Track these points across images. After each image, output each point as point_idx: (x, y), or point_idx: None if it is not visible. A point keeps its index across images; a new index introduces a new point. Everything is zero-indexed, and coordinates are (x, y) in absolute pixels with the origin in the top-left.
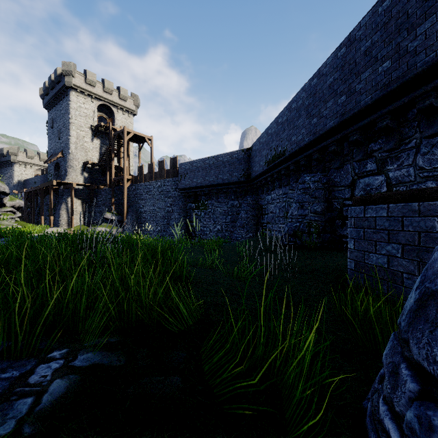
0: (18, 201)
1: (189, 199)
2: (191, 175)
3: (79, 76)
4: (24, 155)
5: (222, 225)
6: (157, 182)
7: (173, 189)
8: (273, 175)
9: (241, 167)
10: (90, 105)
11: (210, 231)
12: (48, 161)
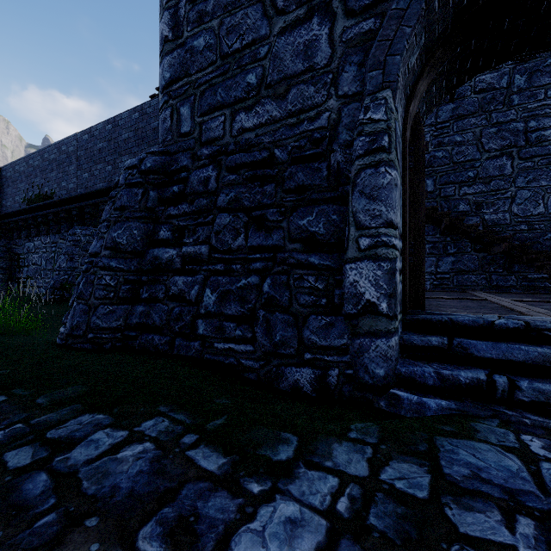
0: None
1: None
2: None
3: None
4: None
5: None
6: None
7: None
8: (37, 218)
9: None
10: None
11: None
12: None
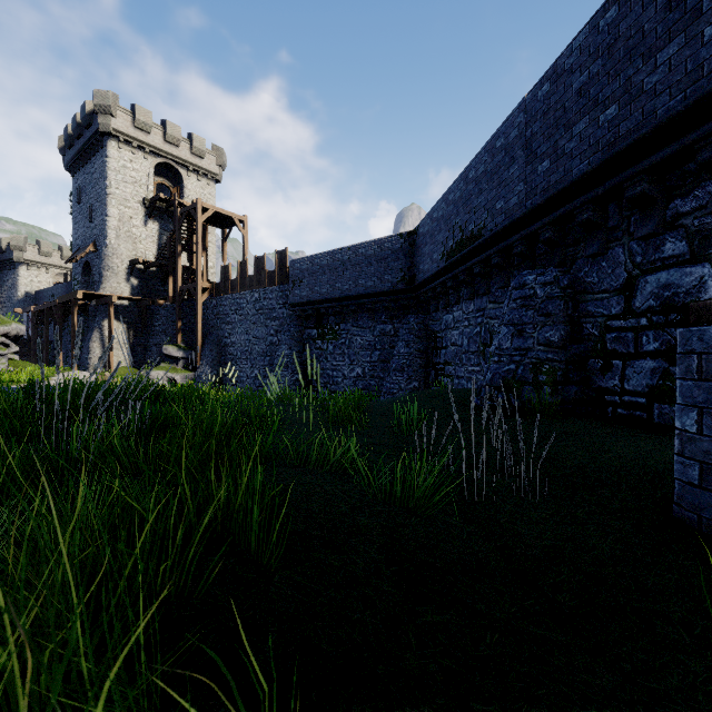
0: (14, 326)
1: (307, 322)
2: (310, 280)
3: (122, 116)
4: (35, 250)
5: (364, 367)
6: (253, 293)
7: (280, 306)
8: (457, 277)
9: (398, 265)
10: (142, 163)
11: (343, 378)
12: (73, 258)
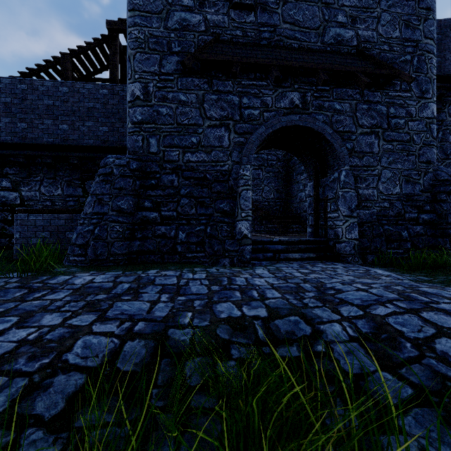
0: None
1: None
2: None
3: None
4: None
5: None
6: None
7: None
8: None
9: None
10: None
11: None
12: None
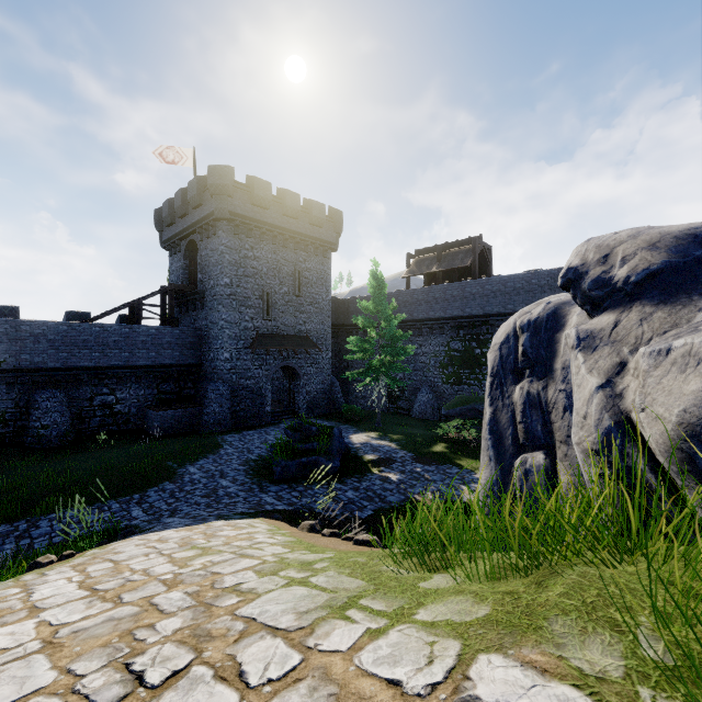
0: None
1: None
2: None
3: None
4: None
5: None
6: None
7: None
8: None
9: None
10: None
11: None
12: None
